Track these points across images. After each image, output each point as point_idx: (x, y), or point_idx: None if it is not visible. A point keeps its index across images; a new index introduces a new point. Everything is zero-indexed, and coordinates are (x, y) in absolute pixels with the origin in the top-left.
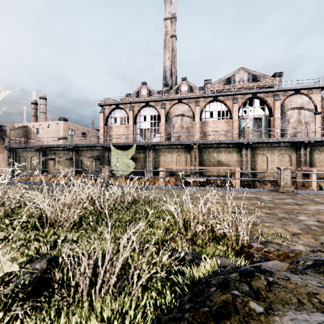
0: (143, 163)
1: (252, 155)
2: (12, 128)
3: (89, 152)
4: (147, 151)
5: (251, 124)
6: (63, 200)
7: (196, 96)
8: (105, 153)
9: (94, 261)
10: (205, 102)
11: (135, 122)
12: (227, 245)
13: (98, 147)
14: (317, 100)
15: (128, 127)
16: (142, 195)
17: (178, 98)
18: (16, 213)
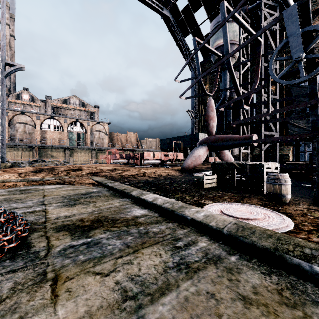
0: None
1: (71, 153)
2: None
3: None
4: None
5: (75, 135)
6: None
7: (38, 113)
8: None
9: None
10: (44, 118)
11: None
12: None
13: None
14: (107, 129)
15: None
16: None
17: (22, 111)
18: None
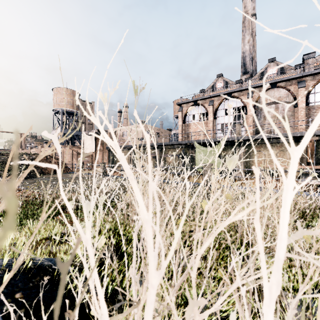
0: None
1: None
2: None
3: (172, 150)
4: (236, 147)
5: None
6: None
7: (300, 75)
8: (188, 151)
9: None
10: (314, 81)
11: (215, 117)
12: None
13: (181, 144)
14: None
15: (207, 123)
16: None
17: (271, 83)
18: None
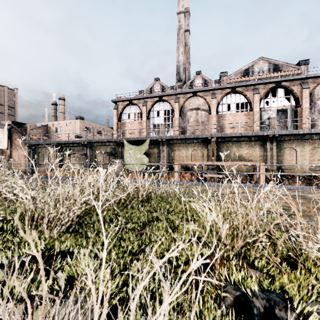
0: (156, 158)
1: (278, 149)
2: (34, 127)
3: (103, 147)
4: (160, 145)
5: (274, 116)
6: (57, 192)
7: (212, 88)
8: (118, 149)
9: (82, 308)
10: (222, 94)
11: (148, 117)
12: (310, 273)
13: (111, 142)
14: None
15: (142, 123)
16: (158, 190)
17: (193, 91)
18: (1, 208)
